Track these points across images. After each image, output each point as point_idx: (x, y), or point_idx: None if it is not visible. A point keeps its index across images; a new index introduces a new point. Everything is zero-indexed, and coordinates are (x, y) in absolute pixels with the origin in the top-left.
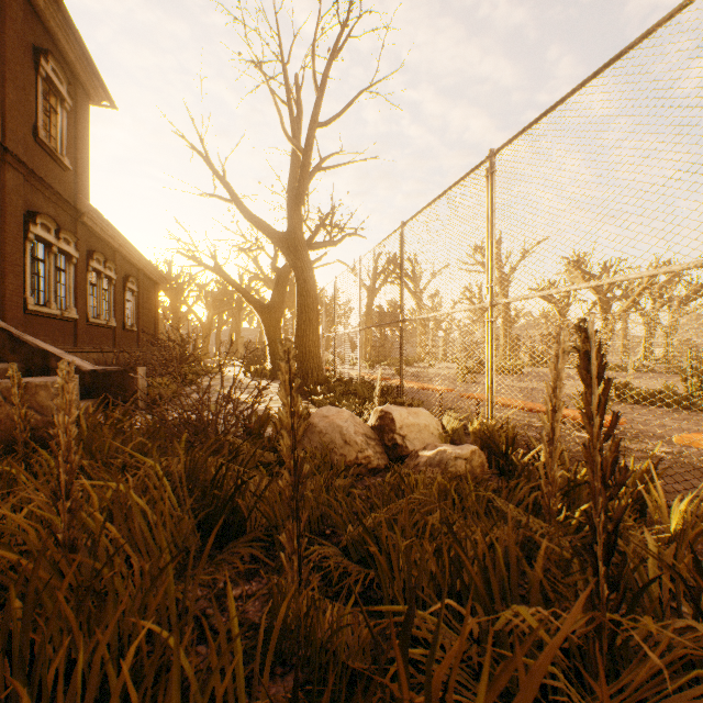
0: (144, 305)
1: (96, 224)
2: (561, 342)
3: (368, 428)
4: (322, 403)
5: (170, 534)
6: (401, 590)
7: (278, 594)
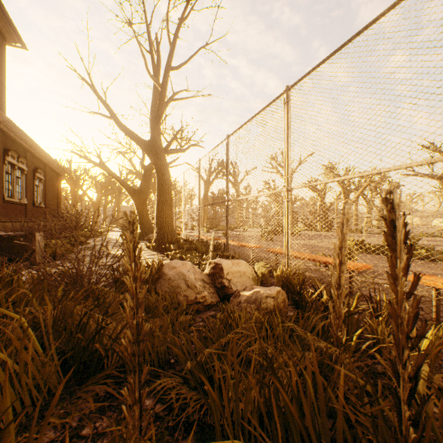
0: (49, 189)
1: (10, 130)
2: (346, 214)
3: (204, 275)
4: (173, 257)
5: (32, 378)
6: (230, 421)
7: (120, 442)
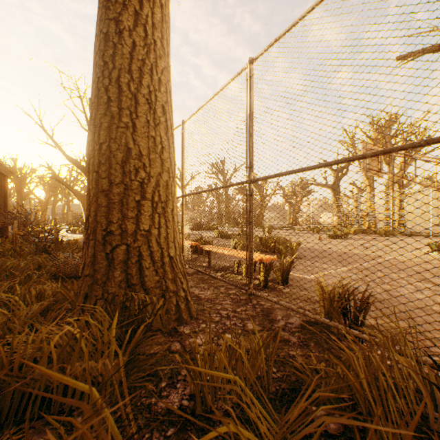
0: None
1: None
2: None
3: None
4: None
5: None
6: None
7: None
